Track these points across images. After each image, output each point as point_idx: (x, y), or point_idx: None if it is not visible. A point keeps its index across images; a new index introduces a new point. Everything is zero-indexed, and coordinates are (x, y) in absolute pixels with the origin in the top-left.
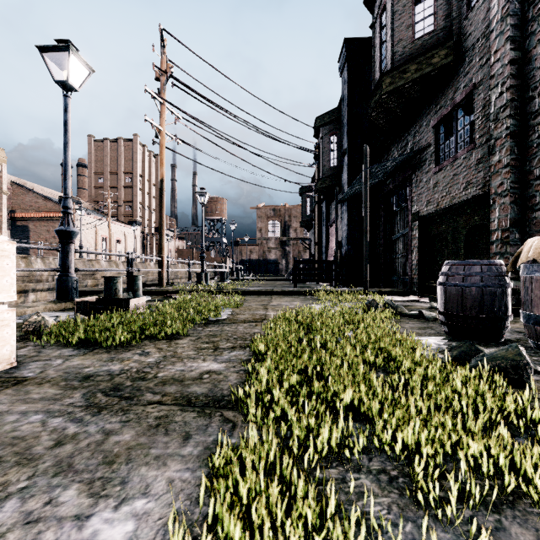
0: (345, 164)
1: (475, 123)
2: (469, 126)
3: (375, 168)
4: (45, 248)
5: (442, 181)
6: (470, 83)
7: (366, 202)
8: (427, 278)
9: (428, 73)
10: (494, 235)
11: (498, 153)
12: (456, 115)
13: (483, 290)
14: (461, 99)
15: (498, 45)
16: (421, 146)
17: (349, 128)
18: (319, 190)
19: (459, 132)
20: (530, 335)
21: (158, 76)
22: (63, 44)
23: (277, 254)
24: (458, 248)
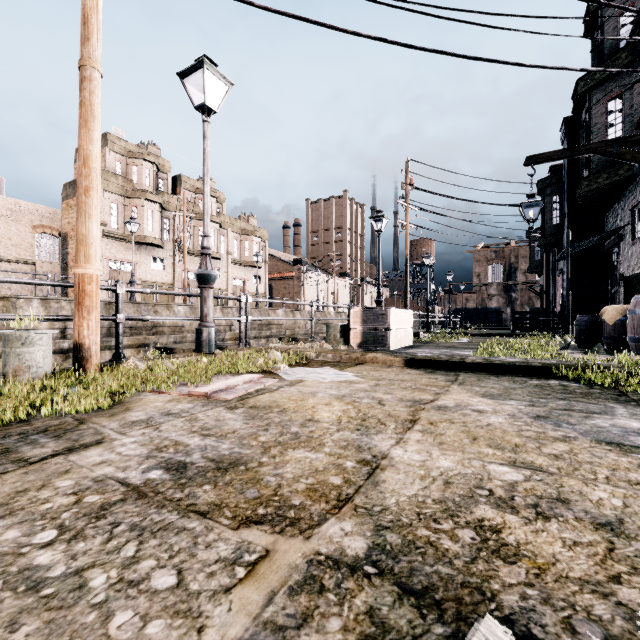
0: (565, 225)
1: None
2: None
3: (577, 244)
4: None
5: (634, 253)
6: None
7: (568, 270)
8: None
9: (615, 181)
10: None
11: None
12: None
13: (587, 327)
14: None
15: None
16: (624, 221)
17: (569, 195)
18: (541, 245)
19: None
20: (604, 344)
21: (403, 187)
22: (381, 214)
23: (499, 301)
24: None
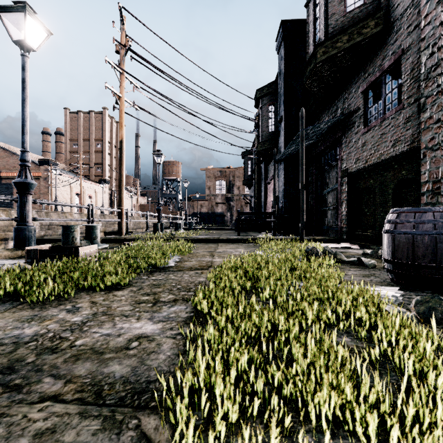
0: (282, 129)
1: (403, 85)
2: (397, 89)
3: (310, 129)
4: (1, 198)
5: (371, 140)
6: (398, 50)
7: (302, 159)
8: (356, 227)
9: (359, 42)
10: (425, 187)
11: (429, 110)
12: (384, 80)
13: (437, 238)
14: (390, 64)
15: (429, 9)
16: (350, 110)
17: (285, 98)
18: (259, 152)
19: (387, 96)
20: None
21: (118, 49)
22: (19, 4)
23: (223, 208)
24: (386, 200)
